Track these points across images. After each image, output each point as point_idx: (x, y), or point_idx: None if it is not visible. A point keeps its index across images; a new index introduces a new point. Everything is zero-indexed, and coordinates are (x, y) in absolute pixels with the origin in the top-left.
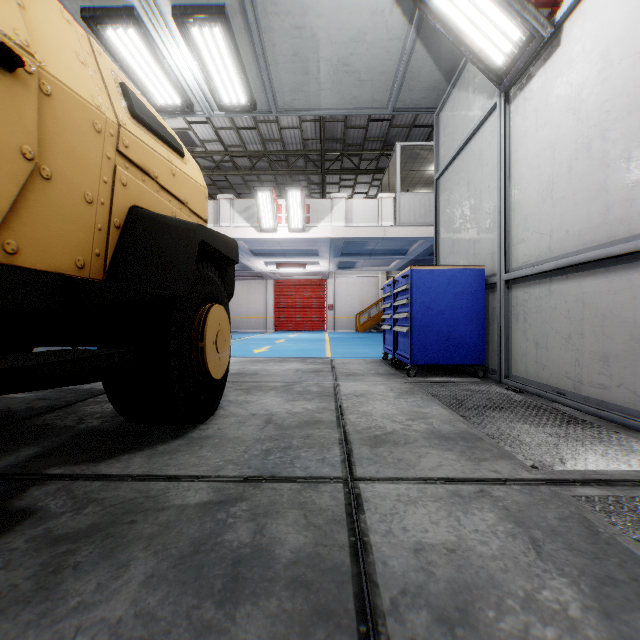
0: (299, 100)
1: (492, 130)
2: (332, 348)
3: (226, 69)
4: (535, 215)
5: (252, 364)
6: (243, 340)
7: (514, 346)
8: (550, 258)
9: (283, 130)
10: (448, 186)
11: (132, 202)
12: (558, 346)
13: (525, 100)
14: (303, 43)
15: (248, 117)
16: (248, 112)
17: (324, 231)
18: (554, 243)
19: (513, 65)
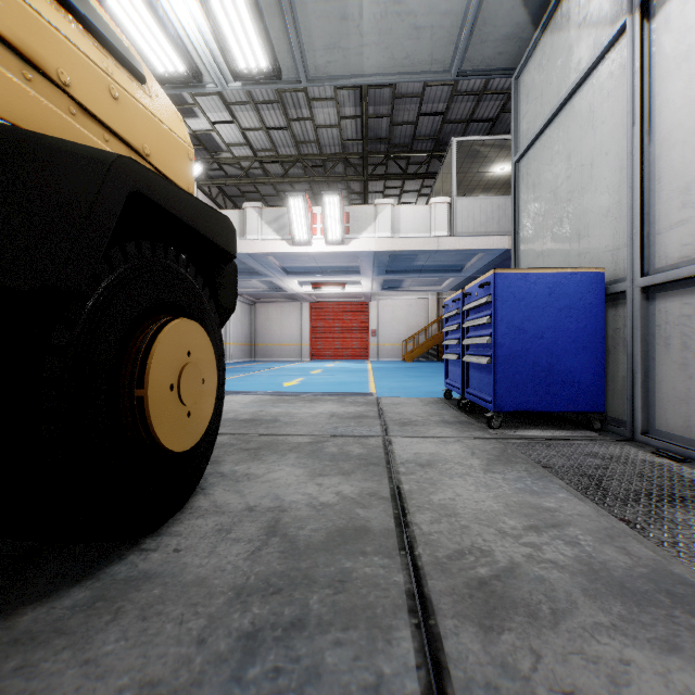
0: (335, 63)
1: (614, 71)
2: (376, 381)
3: (239, 16)
4: None
5: (274, 405)
6: (273, 370)
7: (659, 386)
8: None
9: (319, 129)
10: (534, 168)
11: None
12: None
13: (684, 4)
14: None
15: (279, 115)
16: (271, 83)
17: (366, 243)
18: None
19: None
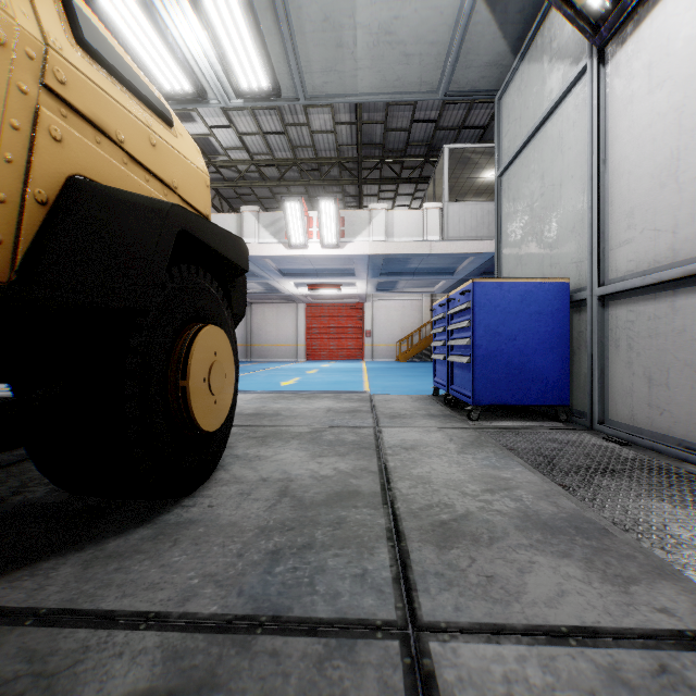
0: (331, 83)
1: (578, 104)
2: (370, 380)
3: (242, 42)
4: (647, 206)
5: (274, 401)
6: (270, 370)
7: (612, 382)
8: (672, 263)
9: (315, 135)
10: (514, 184)
11: (74, 169)
12: (686, 383)
13: (630, 55)
14: (336, 5)
15: (276, 120)
16: (271, 100)
17: (361, 247)
18: (679, 242)
19: (616, 6)
